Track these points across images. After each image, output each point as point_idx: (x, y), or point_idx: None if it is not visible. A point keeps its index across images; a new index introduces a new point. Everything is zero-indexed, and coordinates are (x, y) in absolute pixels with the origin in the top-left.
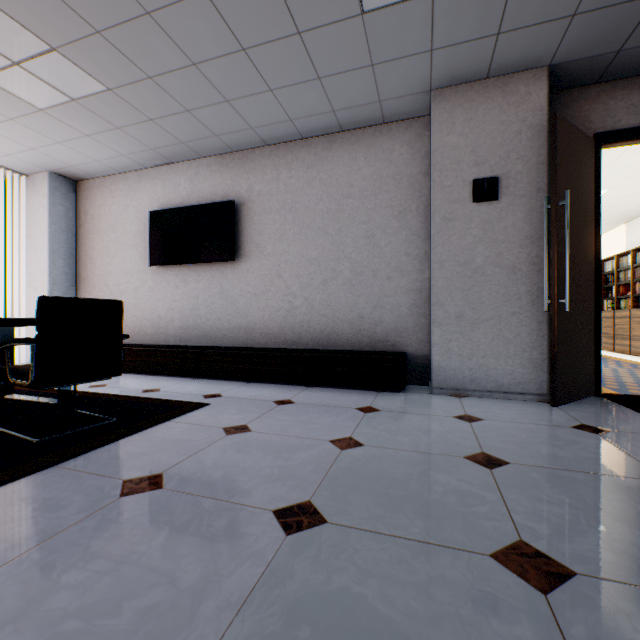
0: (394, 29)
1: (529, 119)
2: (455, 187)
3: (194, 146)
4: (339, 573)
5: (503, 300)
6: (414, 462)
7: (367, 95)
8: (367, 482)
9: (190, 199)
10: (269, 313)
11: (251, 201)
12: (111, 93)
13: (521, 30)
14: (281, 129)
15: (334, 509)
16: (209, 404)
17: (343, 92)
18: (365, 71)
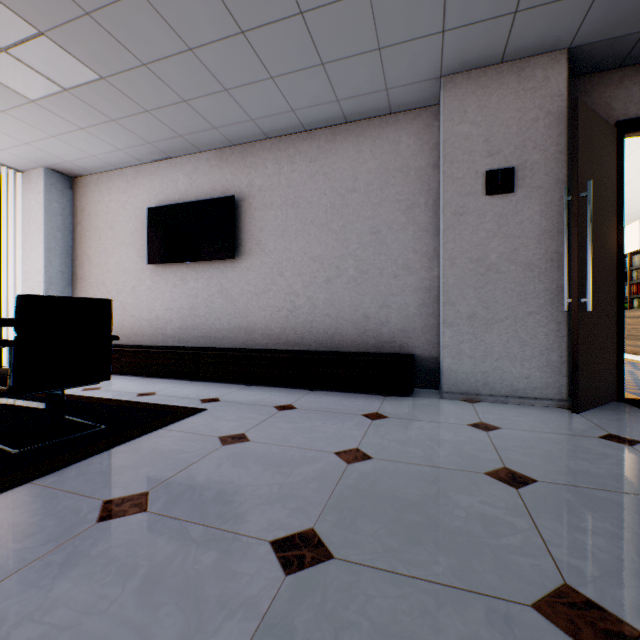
0: (403, 7)
1: (547, 106)
2: (467, 179)
3: (192, 139)
4: (349, 631)
5: (519, 299)
6: (429, 479)
7: (373, 82)
8: (378, 504)
9: (189, 195)
10: (270, 313)
11: (252, 196)
12: (104, 82)
13: (541, 7)
14: (283, 121)
15: (341, 540)
16: (206, 409)
17: (348, 79)
18: (371, 56)
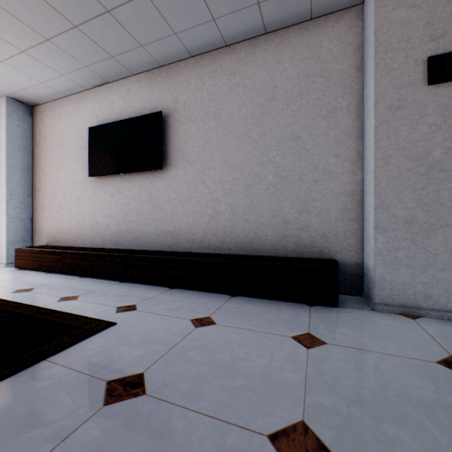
0: None
1: None
2: (404, 69)
3: (123, 61)
4: None
5: None
6: None
7: None
8: None
9: (123, 114)
10: (193, 219)
11: (177, 112)
12: None
13: None
14: (204, 33)
15: None
16: (115, 324)
17: None
18: None
